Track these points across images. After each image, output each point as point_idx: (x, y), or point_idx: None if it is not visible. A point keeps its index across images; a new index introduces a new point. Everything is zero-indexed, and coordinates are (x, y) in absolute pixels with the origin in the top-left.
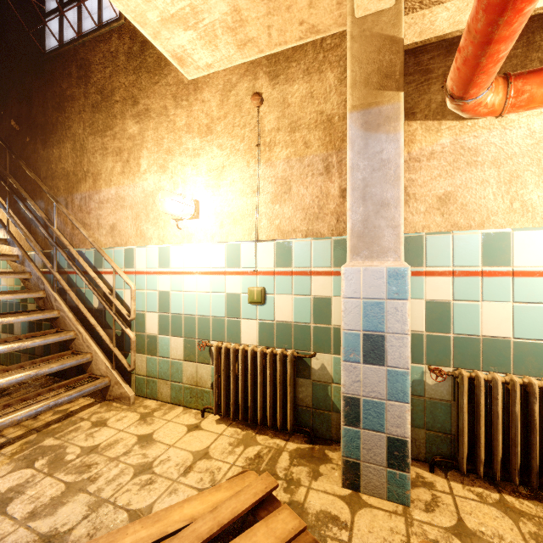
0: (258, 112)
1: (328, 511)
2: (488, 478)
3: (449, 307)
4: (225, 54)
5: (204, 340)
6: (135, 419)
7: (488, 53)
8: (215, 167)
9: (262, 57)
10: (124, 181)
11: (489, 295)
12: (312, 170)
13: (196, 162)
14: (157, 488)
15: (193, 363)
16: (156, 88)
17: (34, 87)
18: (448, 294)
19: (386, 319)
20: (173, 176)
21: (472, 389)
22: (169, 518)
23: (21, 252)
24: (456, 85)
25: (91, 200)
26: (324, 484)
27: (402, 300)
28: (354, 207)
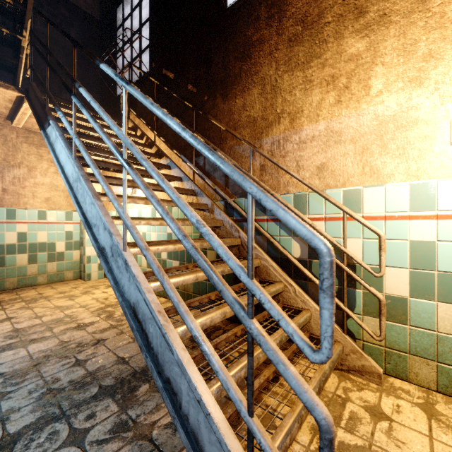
0: None
1: None
2: None
3: None
4: None
5: None
6: (421, 415)
7: None
8: None
9: None
10: (340, 112)
11: None
12: None
13: None
14: None
15: None
16: None
17: (213, 47)
18: None
19: None
20: (439, 86)
21: None
22: None
23: (210, 201)
24: None
25: (286, 142)
26: None
27: None
28: None
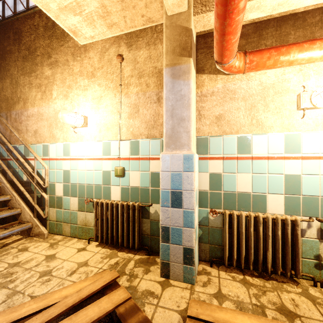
0: (120, 65)
1: (149, 289)
2: (240, 268)
3: (221, 176)
4: (101, 31)
5: (89, 198)
6: (46, 246)
7: (225, 40)
8: (96, 97)
9: (123, 34)
10: (42, 104)
11: (241, 170)
12: (150, 100)
13: (85, 93)
14: (52, 283)
15: (83, 212)
16: (62, 49)
17: None
18: (220, 169)
19: (183, 182)
20: (72, 101)
21: (231, 220)
22: (52, 297)
23: None
24: (217, 55)
25: (22, 115)
26: (150, 276)
27: (191, 172)
28: (167, 121)
